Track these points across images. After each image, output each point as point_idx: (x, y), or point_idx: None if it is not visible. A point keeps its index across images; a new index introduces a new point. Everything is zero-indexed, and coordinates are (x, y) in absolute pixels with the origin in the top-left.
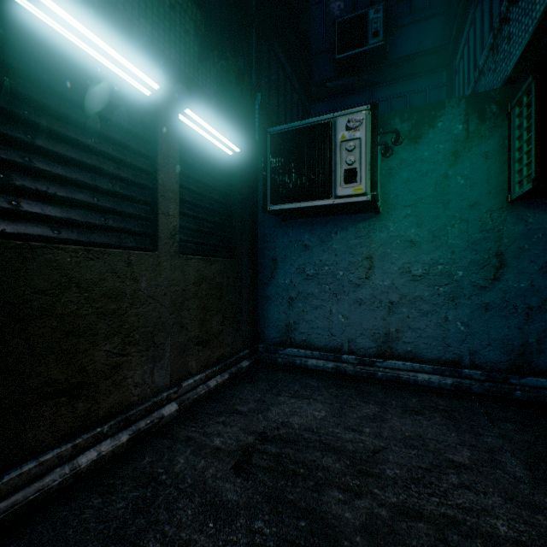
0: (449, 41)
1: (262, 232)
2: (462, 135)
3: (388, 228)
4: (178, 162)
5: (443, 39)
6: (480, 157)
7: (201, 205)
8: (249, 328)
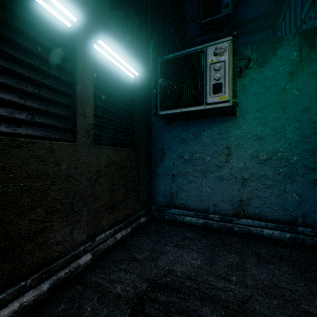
0: (274, 9)
1: (154, 130)
2: (297, 59)
3: (241, 127)
4: (92, 78)
5: (270, 9)
6: (310, 75)
7: (111, 110)
8: (145, 195)
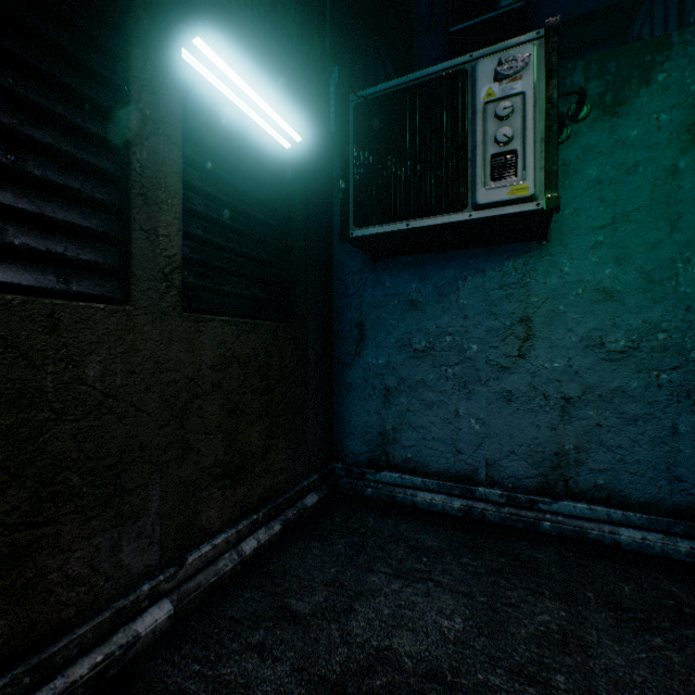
0: None
1: (341, 280)
2: None
3: (560, 268)
4: (178, 136)
5: None
6: None
7: (230, 226)
8: (318, 438)
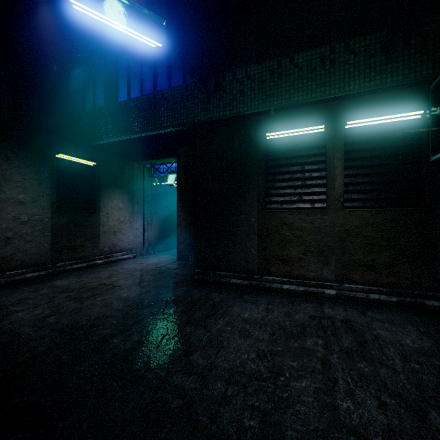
0: None
1: None
2: None
3: None
4: (341, 156)
5: None
6: None
7: (370, 173)
8: None
